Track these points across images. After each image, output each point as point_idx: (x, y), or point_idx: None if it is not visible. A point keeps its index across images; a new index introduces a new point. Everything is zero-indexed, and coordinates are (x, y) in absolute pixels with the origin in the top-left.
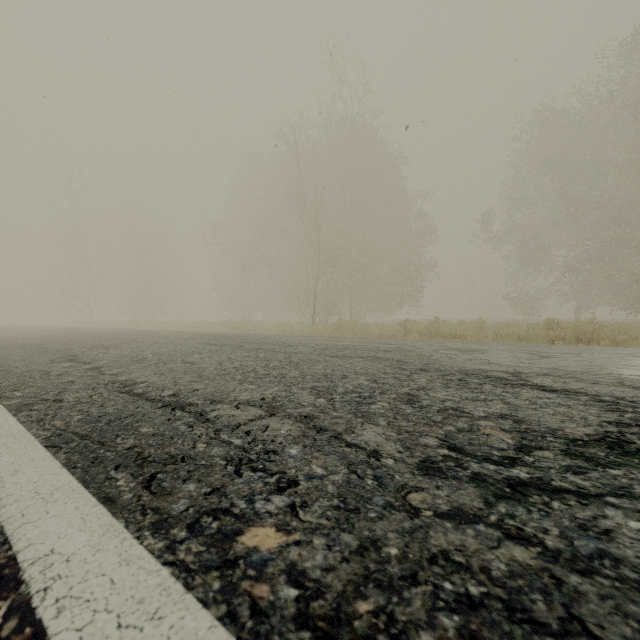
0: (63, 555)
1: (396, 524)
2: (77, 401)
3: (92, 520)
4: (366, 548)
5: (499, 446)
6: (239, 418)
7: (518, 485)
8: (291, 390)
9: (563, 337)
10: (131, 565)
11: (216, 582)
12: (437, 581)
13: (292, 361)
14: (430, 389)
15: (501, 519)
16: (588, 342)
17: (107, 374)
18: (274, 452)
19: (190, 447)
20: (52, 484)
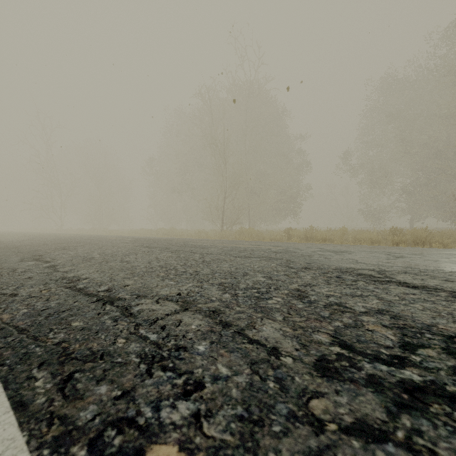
0: None
1: (302, 442)
2: (28, 295)
3: None
4: None
5: (385, 343)
6: (157, 312)
7: (414, 390)
8: (203, 286)
9: (404, 241)
10: None
11: None
12: None
13: (205, 260)
14: (315, 285)
15: (409, 436)
16: (422, 244)
17: (60, 271)
18: (184, 349)
19: (111, 342)
20: None
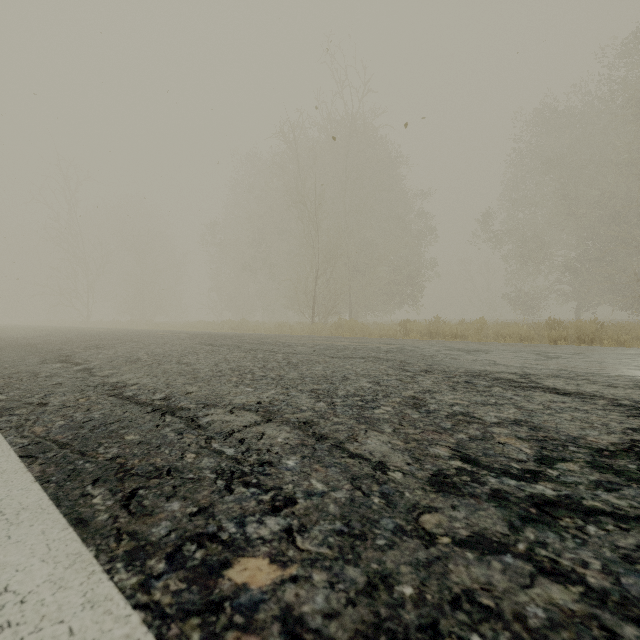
0: (18, 594)
1: (409, 554)
2: (62, 405)
3: (58, 548)
4: (375, 586)
5: (517, 457)
6: (233, 424)
7: (545, 505)
8: (289, 393)
9: (565, 337)
10: (96, 608)
11: (195, 633)
12: (463, 633)
13: (291, 362)
14: (436, 392)
15: (531, 548)
16: (590, 342)
17: (98, 376)
18: (269, 464)
19: (178, 458)
20: (20, 502)
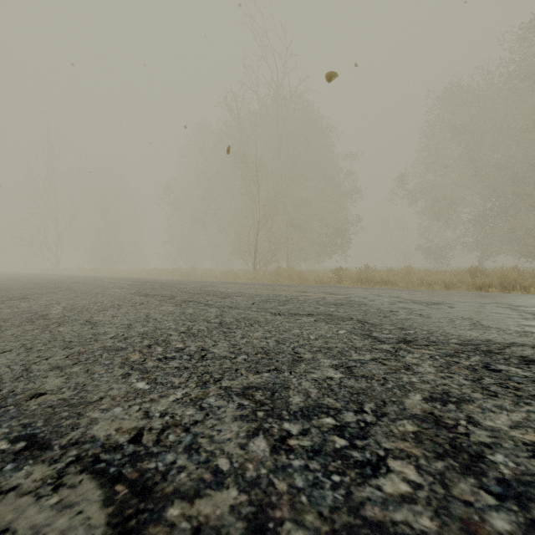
0: None
1: None
2: None
3: None
4: None
5: None
6: None
7: None
8: (205, 399)
9: (490, 284)
10: None
11: None
12: None
13: (223, 322)
14: (463, 400)
15: None
16: (512, 288)
17: None
18: None
19: None
20: None
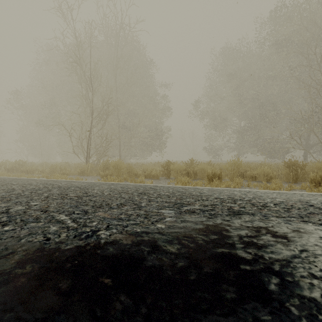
0: None
1: None
2: None
3: None
4: None
5: None
6: None
7: None
8: None
9: None
10: None
11: None
12: None
13: None
14: None
15: None
16: None
17: None
18: None
19: None
20: None
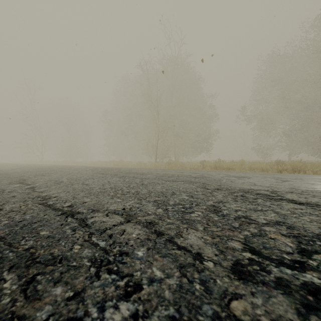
0: None
1: None
2: (10, 210)
3: None
4: None
5: (286, 250)
6: (107, 224)
7: (317, 292)
8: (141, 202)
9: (286, 169)
10: None
11: None
12: None
13: (143, 183)
14: (226, 202)
15: None
16: (298, 172)
17: (37, 191)
18: (126, 254)
19: (69, 248)
20: None
